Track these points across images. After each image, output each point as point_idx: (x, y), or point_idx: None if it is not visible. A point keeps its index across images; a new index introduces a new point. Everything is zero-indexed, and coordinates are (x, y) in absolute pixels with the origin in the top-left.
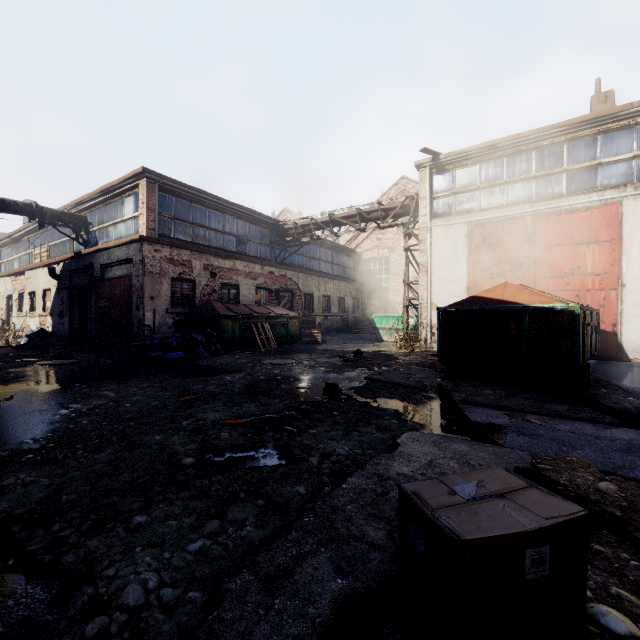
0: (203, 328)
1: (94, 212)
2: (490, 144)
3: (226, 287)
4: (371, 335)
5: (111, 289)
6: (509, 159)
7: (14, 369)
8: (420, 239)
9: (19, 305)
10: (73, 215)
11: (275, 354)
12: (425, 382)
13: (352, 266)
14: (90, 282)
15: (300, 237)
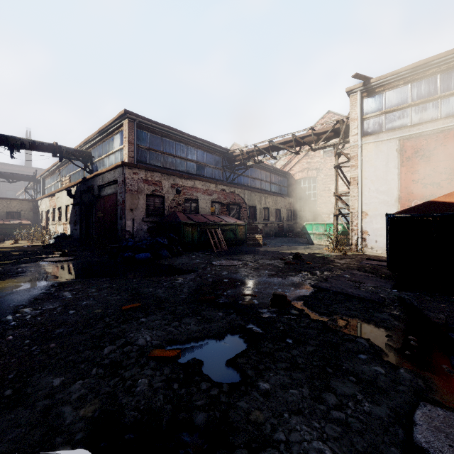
0: (169, 233)
1: (95, 148)
2: (423, 62)
3: (188, 201)
4: (302, 239)
5: (104, 204)
6: (443, 74)
7: (25, 264)
8: (351, 156)
9: (53, 217)
10: (82, 151)
11: (225, 255)
12: (381, 293)
13: (286, 185)
14: (92, 199)
15: (245, 162)
